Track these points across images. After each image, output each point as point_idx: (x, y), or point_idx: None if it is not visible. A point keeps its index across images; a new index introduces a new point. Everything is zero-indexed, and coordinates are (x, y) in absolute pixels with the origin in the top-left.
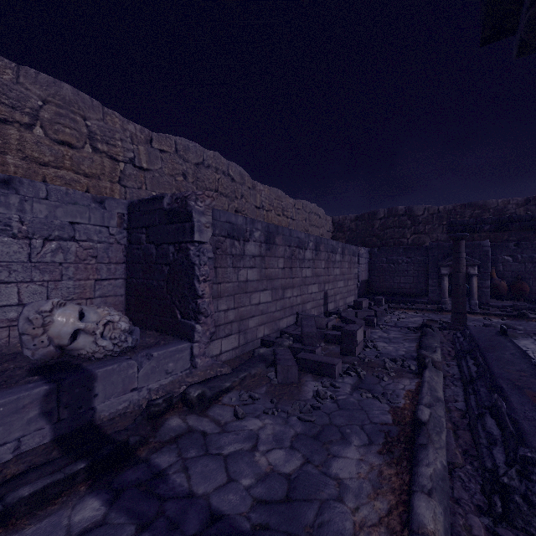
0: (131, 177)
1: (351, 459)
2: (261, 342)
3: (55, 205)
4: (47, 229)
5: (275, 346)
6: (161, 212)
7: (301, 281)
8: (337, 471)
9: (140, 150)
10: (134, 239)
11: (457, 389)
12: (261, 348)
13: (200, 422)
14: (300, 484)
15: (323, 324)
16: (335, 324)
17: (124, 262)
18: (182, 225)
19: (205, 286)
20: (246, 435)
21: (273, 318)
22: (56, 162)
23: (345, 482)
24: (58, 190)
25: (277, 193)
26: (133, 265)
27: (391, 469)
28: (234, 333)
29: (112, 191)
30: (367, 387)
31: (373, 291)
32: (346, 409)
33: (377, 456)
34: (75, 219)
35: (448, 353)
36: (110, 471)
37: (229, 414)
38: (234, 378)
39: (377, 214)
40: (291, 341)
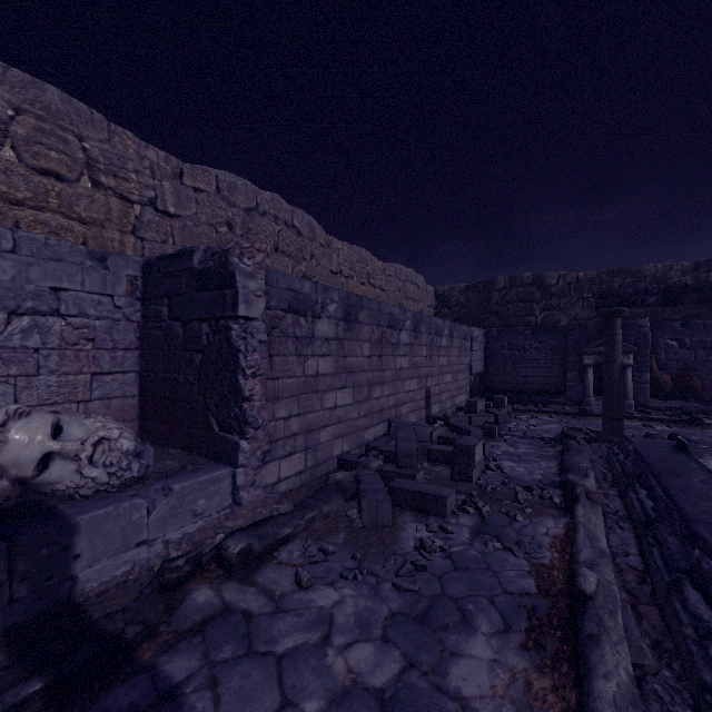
0: (152, 225)
1: (479, 659)
2: (338, 462)
3: (28, 262)
4: (14, 298)
5: (359, 468)
6: (190, 274)
7: (395, 375)
8: (459, 684)
9: (164, 187)
10: (151, 315)
11: (626, 533)
12: (338, 473)
13: (243, 595)
14: (399, 710)
15: (426, 435)
16: (442, 435)
17: (137, 348)
18: (220, 293)
19: (255, 384)
20: (314, 616)
21: (355, 428)
22: (36, 201)
23: (473, 705)
24: (32, 239)
25: (361, 254)
26: (150, 353)
27: (544, 678)
28: (299, 451)
29: (123, 245)
30: (493, 531)
31: (491, 388)
32: (465, 570)
33: (519, 654)
34: (60, 283)
35: (603, 476)
36: (89, 691)
37: (287, 579)
38: (297, 521)
39: (495, 284)
40: (380, 460)
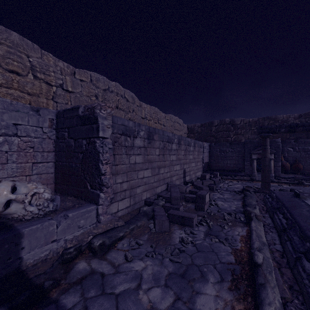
0: (61, 96)
1: (210, 295)
2: (145, 202)
3: (2, 112)
4: None
5: (154, 205)
6: (77, 117)
7: (170, 163)
8: (201, 307)
9: (67, 79)
10: (60, 136)
11: (274, 234)
12: (145, 207)
13: (100, 265)
14: None
15: (184, 190)
16: (191, 190)
17: (53, 151)
18: (91, 126)
19: (107, 167)
20: (133, 275)
21: (152, 187)
22: (7, 84)
23: None
24: (4, 101)
25: (155, 110)
26: (59, 153)
27: (240, 304)
28: (127, 197)
29: (47, 105)
30: (214, 233)
31: (212, 169)
32: (202, 252)
33: (228, 292)
34: (18, 121)
35: (262, 208)
36: None
37: (121, 257)
38: (126, 229)
39: (213, 123)
40: (163, 201)
